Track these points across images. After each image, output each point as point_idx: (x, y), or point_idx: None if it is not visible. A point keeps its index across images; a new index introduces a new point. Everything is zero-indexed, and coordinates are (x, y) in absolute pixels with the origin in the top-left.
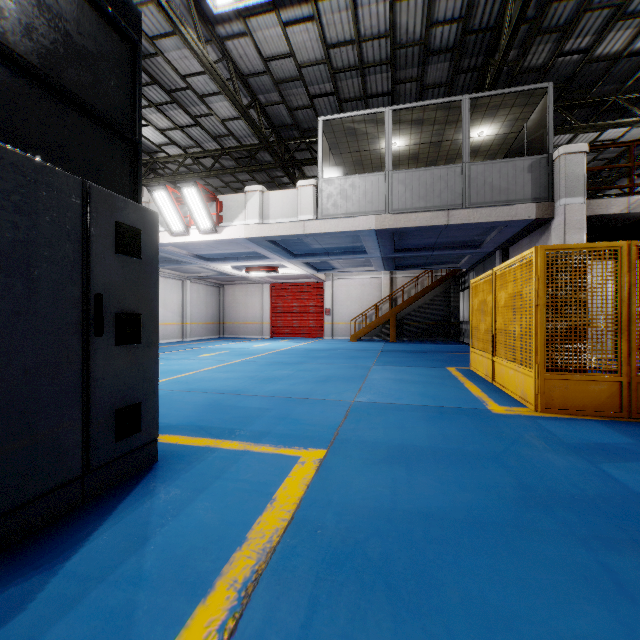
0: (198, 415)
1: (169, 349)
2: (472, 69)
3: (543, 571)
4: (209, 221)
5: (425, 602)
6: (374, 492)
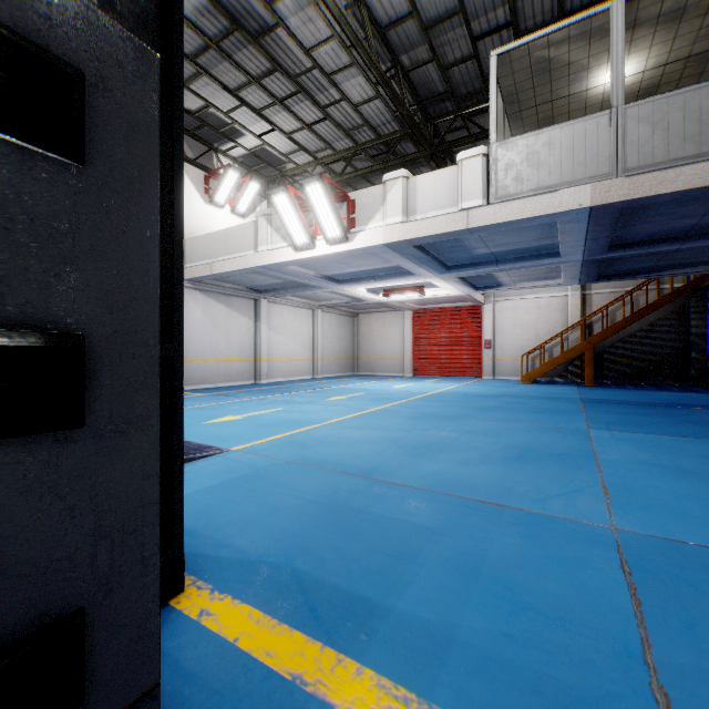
0: (302, 532)
1: (296, 388)
2: None
3: None
4: (338, 226)
5: None
6: None
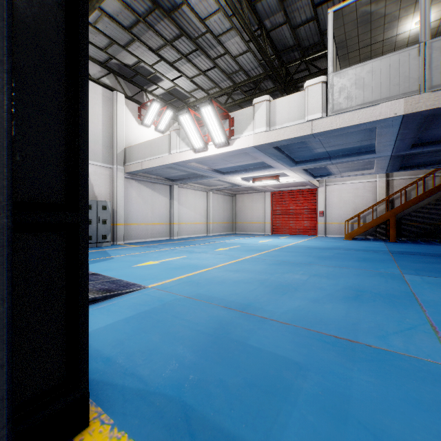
0: (193, 363)
1: (196, 242)
2: None
3: None
4: (222, 135)
5: None
6: None
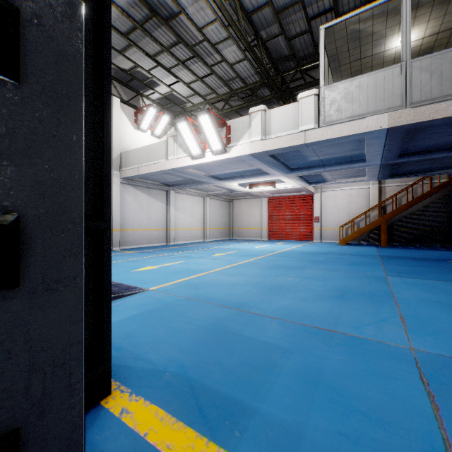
0: (194, 349)
1: (193, 248)
2: None
3: None
4: (219, 143)
5: None
6: None
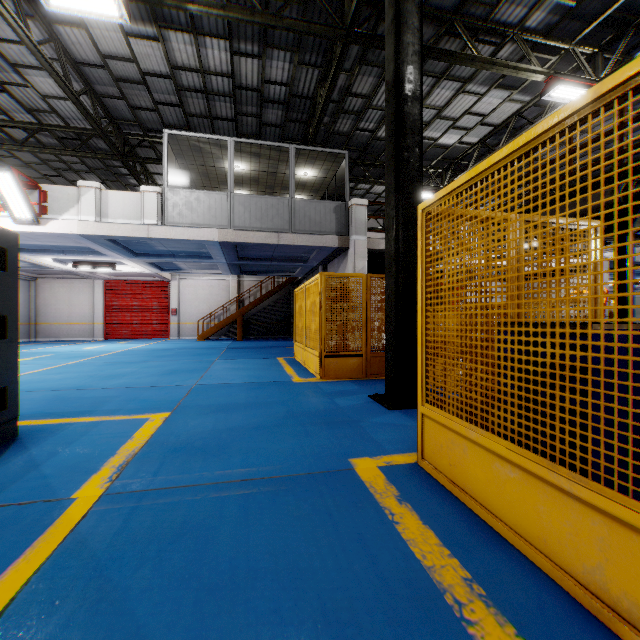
0: (43, 406)
1: None
2: (299, 121)
3: (280, 436)
4: (29, 211)
5: (221, 452)
6: (203, 425)
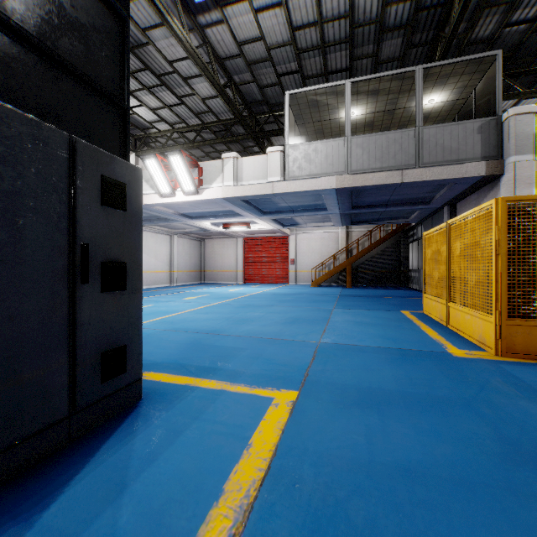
0: (180, 353)
1: (159, 293)
2: (423, 43)
3: None
4: (192, 184)
5: None
6: (349, 440)
